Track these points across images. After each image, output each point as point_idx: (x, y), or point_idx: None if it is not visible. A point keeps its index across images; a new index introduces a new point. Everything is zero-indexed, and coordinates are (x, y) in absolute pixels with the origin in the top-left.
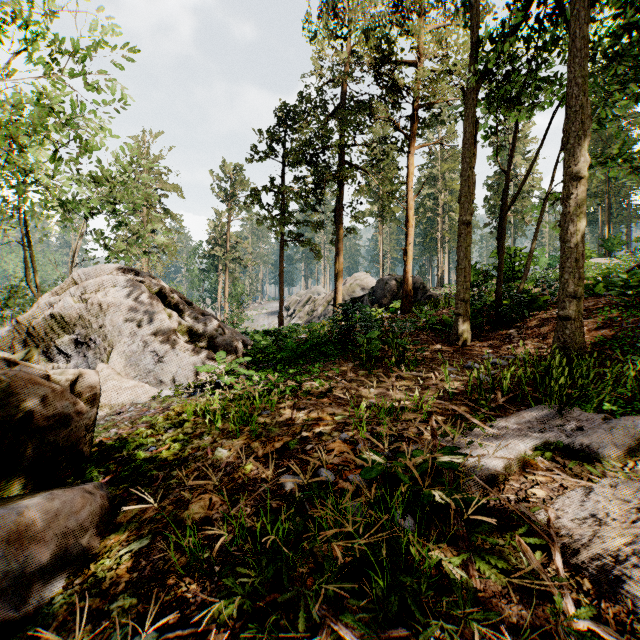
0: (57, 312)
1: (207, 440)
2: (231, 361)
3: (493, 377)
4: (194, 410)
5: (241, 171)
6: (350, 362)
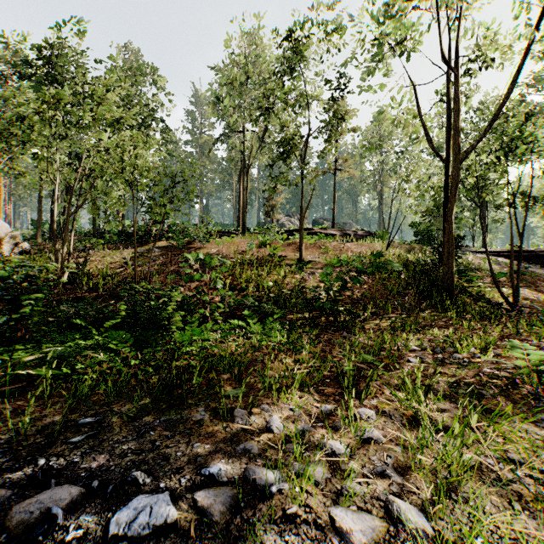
0: None
1: None
2: None
3: None
4: None
5: None
6: None
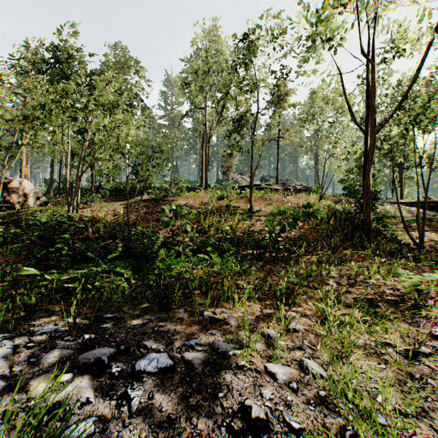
0: None
1: None
2: None
3: None
4: None
5: None
6: None
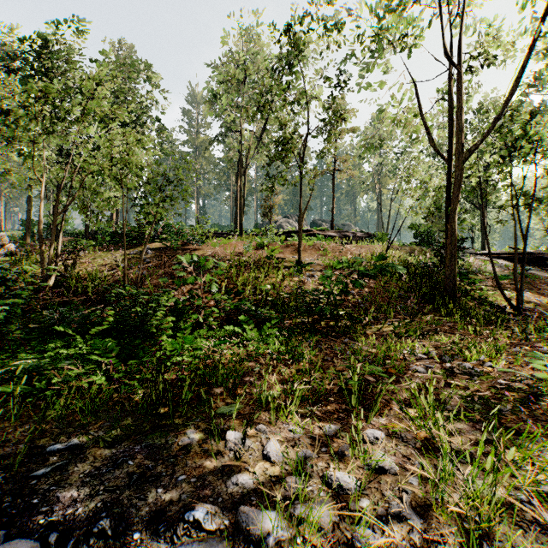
0: None
1: None
2: None
3: None
4: None
5: None
6: None
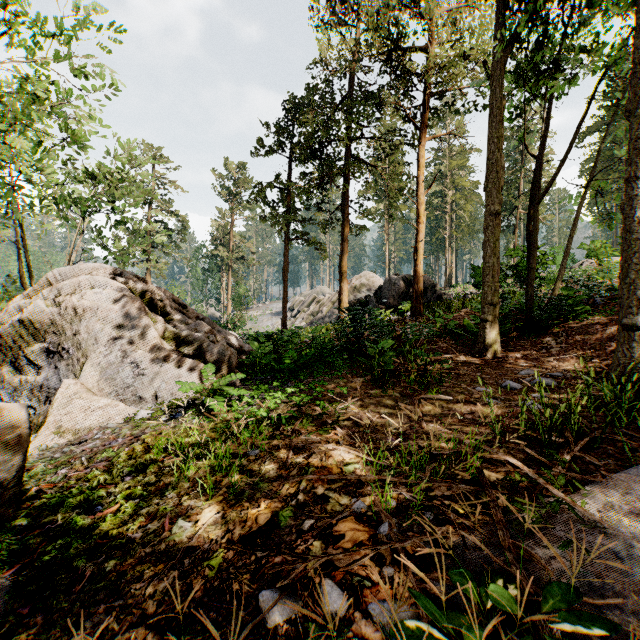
0: (27, 317)
1: (170, 499)
2: (224, 372)
3: (543, 403)
4: (167, 443)
5: (244, 169)
6: (359, 376)
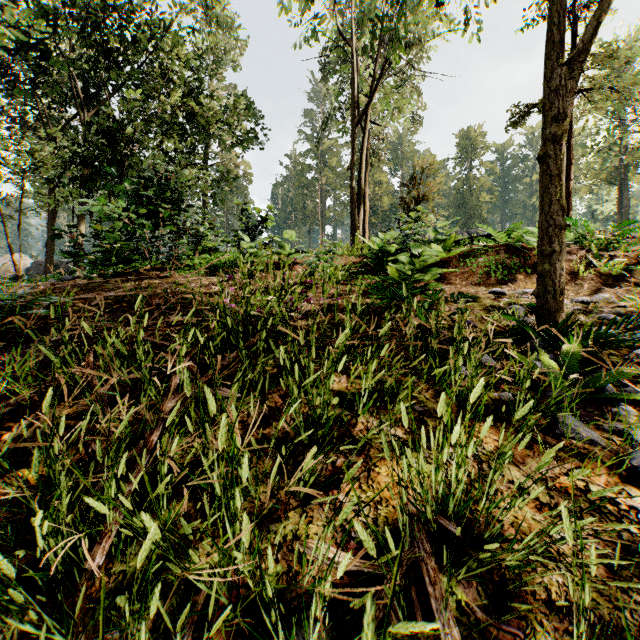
0: None
1: None
2: None
3: None
4: None
5: None
6: None
